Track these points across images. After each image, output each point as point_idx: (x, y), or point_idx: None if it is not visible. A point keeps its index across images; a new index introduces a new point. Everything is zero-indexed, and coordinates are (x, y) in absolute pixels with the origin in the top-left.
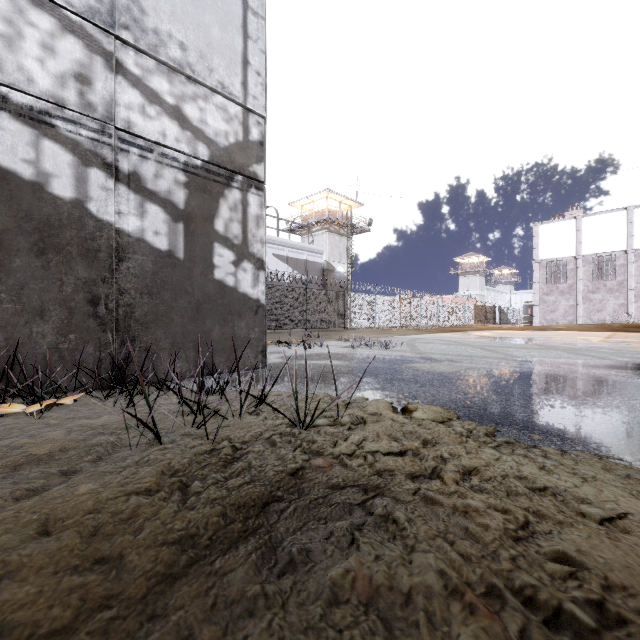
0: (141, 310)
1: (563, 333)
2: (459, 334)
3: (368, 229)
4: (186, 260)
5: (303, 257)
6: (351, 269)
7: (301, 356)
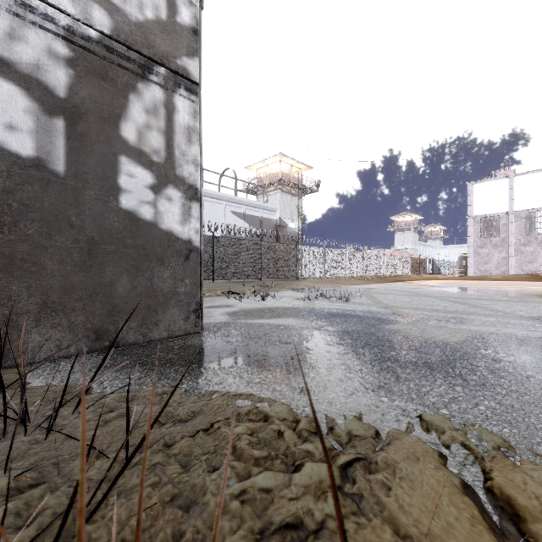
0: None
1: (505, 283)
2: (407, 284)
3: (316, 189)
4: (69, 176)
5: (258, 214)
6: (301, 225)
7: (251, 311)
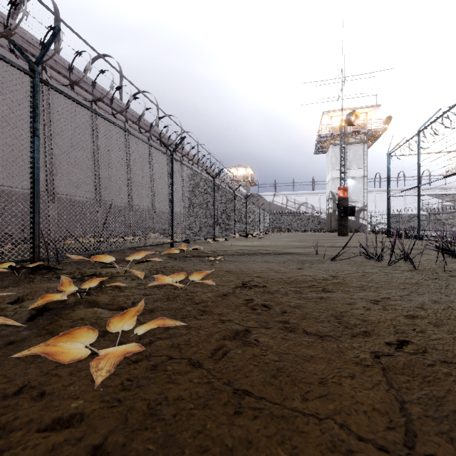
0: (351, 226)
1: None
2: None
3: None
4: (356, 221)
5: (451, 192)
6: None
7: None
